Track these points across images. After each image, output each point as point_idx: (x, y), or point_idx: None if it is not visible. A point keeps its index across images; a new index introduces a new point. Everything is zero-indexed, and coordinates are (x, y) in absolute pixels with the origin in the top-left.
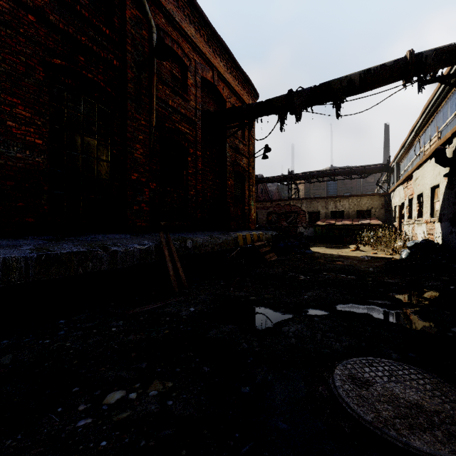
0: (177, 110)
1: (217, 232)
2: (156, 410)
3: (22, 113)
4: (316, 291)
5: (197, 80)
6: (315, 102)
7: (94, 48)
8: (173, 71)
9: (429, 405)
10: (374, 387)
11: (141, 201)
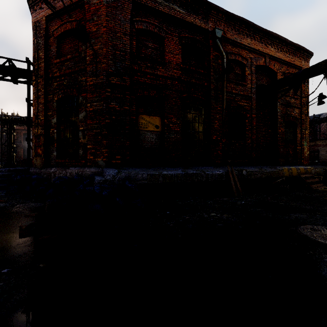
0: (238, 94)
1: (266, 166)
2: (225, 218)
3: (174, 120)
4: None
5: (252, 70)
6: None
7: (197, 82)
8: (236, 71)
9: None
10: (320, 231)
11: (217, 150)
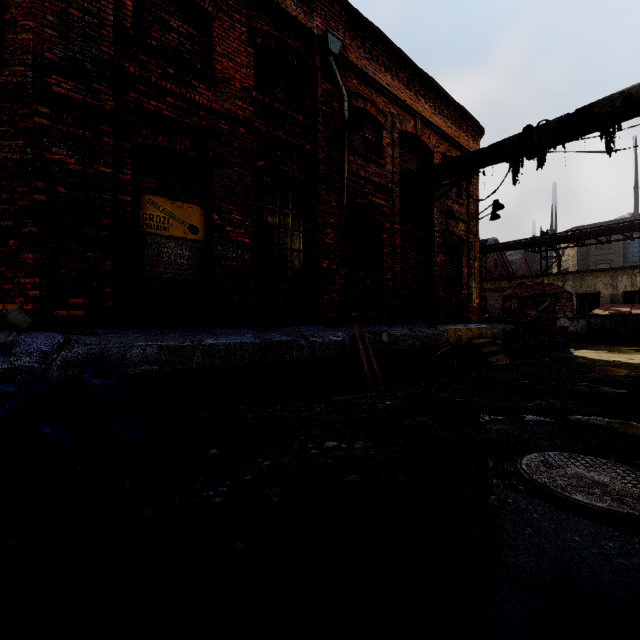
0: (370, 180)
1: (420, 325)
2: (361, 454)
3: (236, 218)
4: (549, 400)
5: (394, 137)
6: (568, 138)
7: (289, 140)
8: (365, 135)
9: (616, 486)
10: (563, 469)
11: (332, 291)
